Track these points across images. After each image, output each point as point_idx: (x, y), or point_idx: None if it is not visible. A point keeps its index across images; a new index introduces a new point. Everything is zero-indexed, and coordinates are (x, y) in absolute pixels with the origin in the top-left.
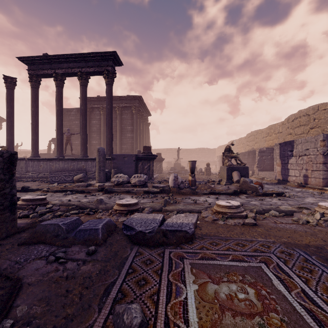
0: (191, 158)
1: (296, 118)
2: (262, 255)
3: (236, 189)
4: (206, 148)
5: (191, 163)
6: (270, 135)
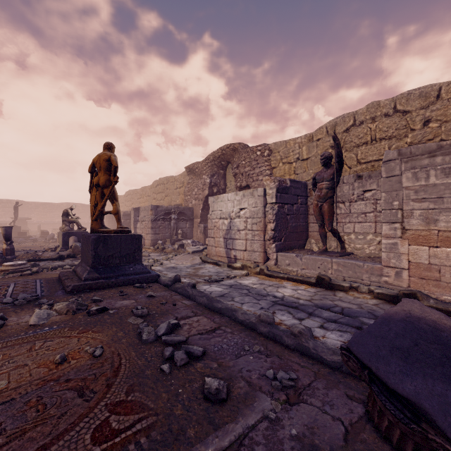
0: (54, 218)
1: (158, 184)
2: (5, 284)
3: (61, 254)
4: (79, 204)
5: (5, 229)
6: (143, 197)
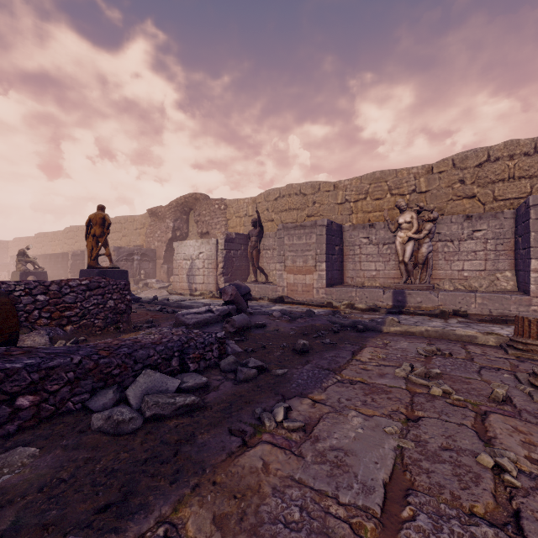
0: None
1: (114, 223)
2: None
3: None
4: None
5: None
6: None
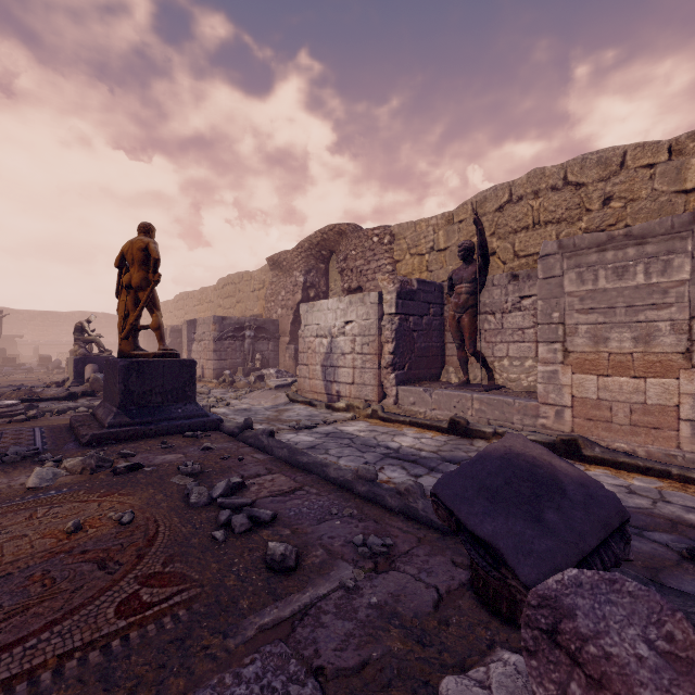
0: (60, 335)
1: (226, 284)
2: None
3: (73, 391)
4: (101, 314)
5: None
6: (202, 303)
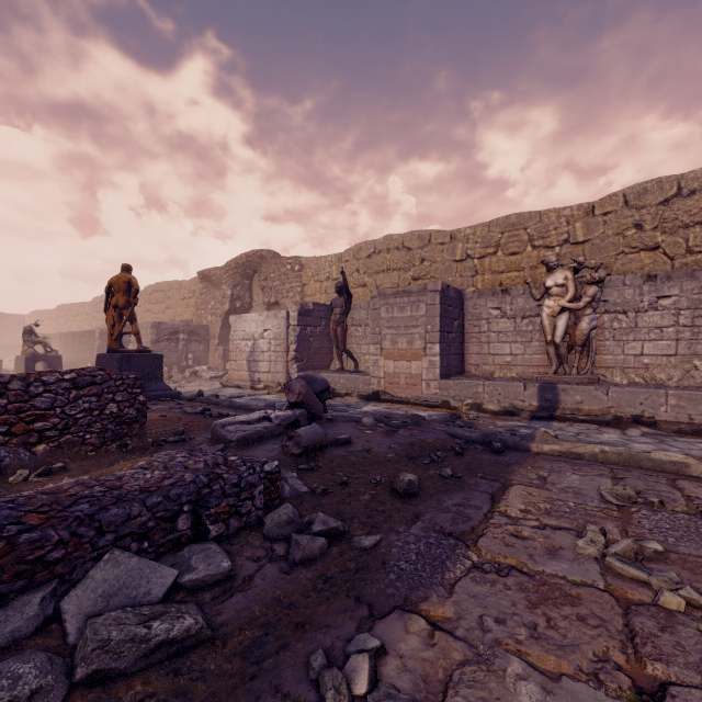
0: None
1: (155, 291)
2: None
3: None
4: None
5: None
6: None
